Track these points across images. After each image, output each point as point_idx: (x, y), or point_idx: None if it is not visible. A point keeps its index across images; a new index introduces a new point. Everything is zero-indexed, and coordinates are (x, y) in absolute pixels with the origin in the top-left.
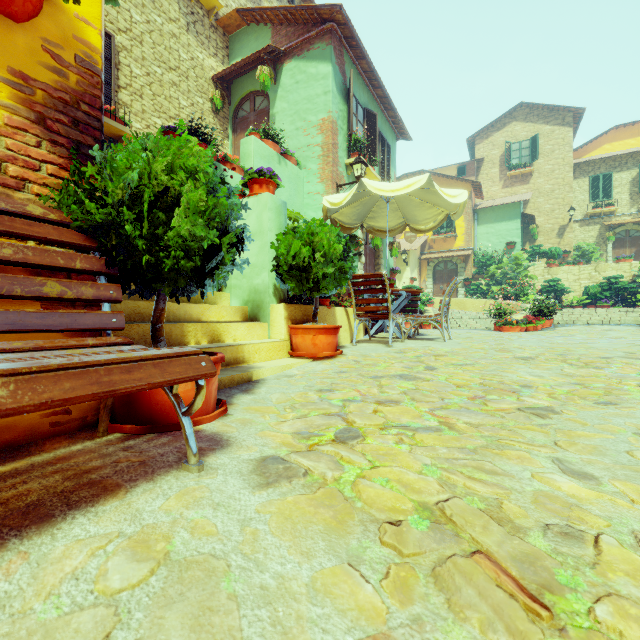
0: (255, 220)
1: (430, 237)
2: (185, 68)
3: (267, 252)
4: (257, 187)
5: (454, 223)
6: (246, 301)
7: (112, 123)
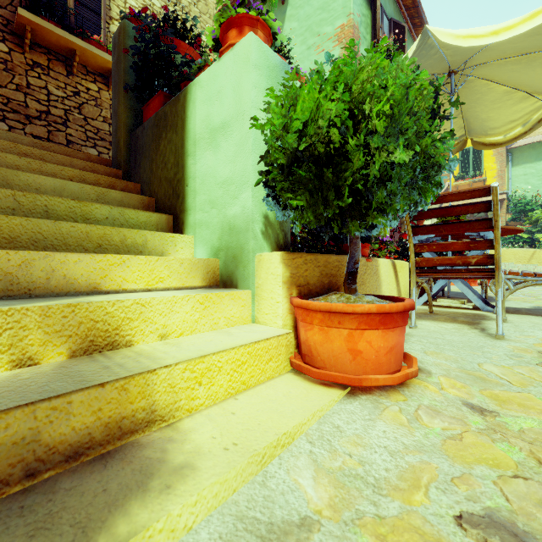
0: (229, 95)
1: (453, 183)
2: (187, 2)
3: (249, 150)
4: (234, 34)
5: (483, 166)
6: (216, 249)
7: (96, 51)
